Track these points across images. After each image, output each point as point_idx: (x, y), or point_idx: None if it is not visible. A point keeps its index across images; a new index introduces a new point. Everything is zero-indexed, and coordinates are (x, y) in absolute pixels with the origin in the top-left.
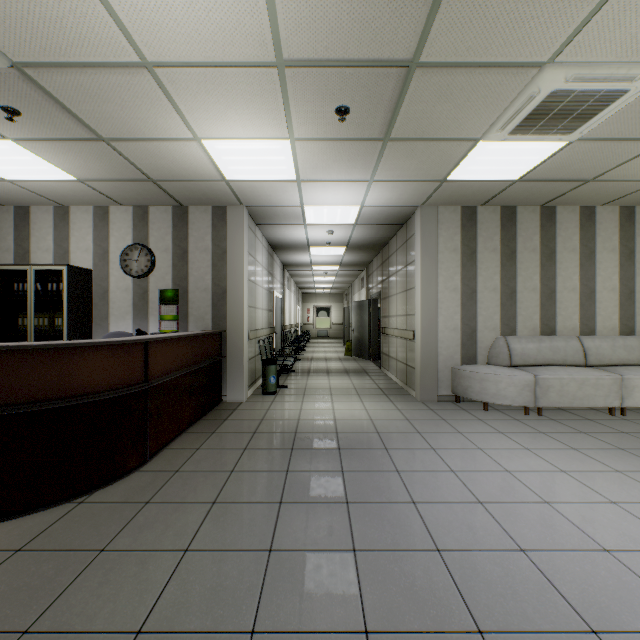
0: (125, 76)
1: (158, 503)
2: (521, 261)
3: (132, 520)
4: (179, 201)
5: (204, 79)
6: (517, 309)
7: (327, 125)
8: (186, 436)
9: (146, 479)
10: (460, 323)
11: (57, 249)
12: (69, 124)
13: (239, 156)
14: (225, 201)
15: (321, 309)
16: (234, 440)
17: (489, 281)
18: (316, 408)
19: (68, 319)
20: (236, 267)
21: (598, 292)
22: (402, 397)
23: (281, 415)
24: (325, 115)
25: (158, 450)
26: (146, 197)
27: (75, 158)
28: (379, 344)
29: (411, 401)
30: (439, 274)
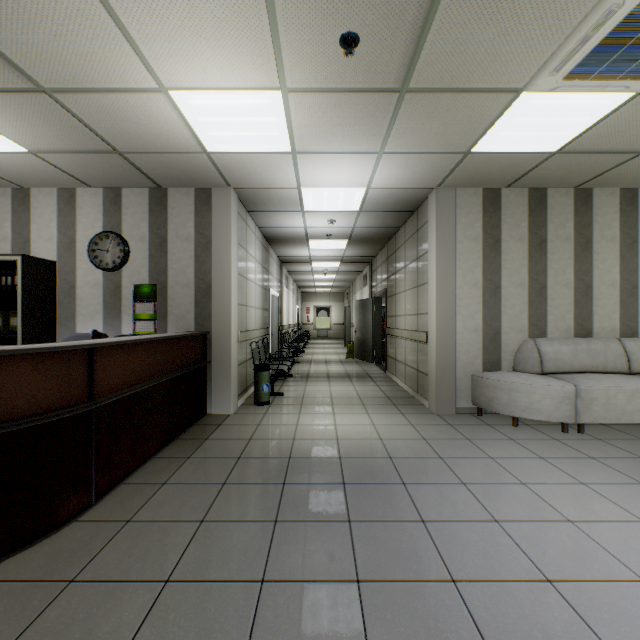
0: None
1: (86, 582)
2: (552, 252)
3: (37, 619)
4: (156, 181)
5: None
6: (547, 307)
7: (328, 66)
8: (153, 463)
9: (83, 536)
10: (482, 323)
11: (16, 238)
12: None
13: (219, 116)
14: (209, 181)
15: (321, 309)
16: (212, 470)
17: (515, 275)
18: (315, 423)
19: (23, 319)
20: (222, 258)
21: None
22: (414, 408)
23: (273, 433)
24: (326, 49)
25: (111, 487)
26: (116, 176)
27: (16, 119)
28: (383, 346)
29: (425, 413)
30: (457, 267)
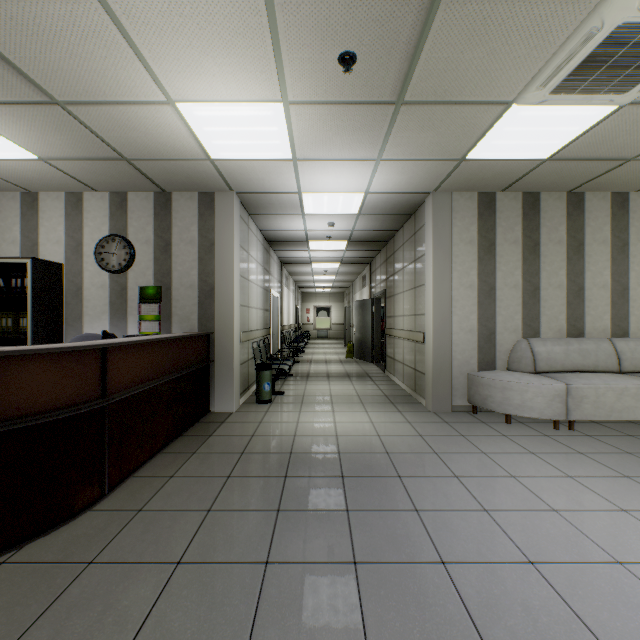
0: (65, 3)
1: (104, 564)
2: (545, 254)
3: (62, 595)
4: (161, 186)
5: (168, 8)
6: (541, 308)
7: (328, 81)
8: (161, 458)
9: (98, 523)
10: (477, 324)
11: (24, 241)
12: (10, 80)
13: (223, 126)
14: (212, 186)
15: (321, 309)
16: (217, 464)
17: (509, 277)
18: (315, 420)
19: (33, 319)
20: (225, 261)
21: (632, 289)
22: (411, 406)
23: (275, 429)
24: (325, 66)
25: (122, 479)
26: (122, 181)
27: (29, 129)
28: (382, 346)
29: (422, 411)
30: (453, 269)
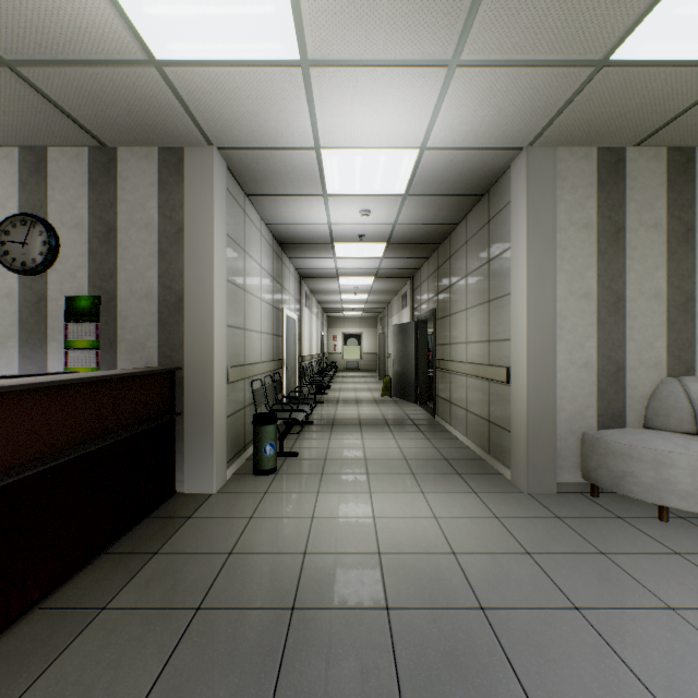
0: None
1: None
2: None
3: None
4: (95, 134)
5: None
6: (696, 330)
7: None
8: (27, 628)
9: None
10: (596, 354)
11: None
12: None
13: None
14: (177, 134)
15: (350, 336)
16: (133, 650)
17: (647, 280)
18: (342, 513)
19: None
20: (200, 255)
21: None
22: (490, 481)
23: (272, 537)
24: None
25: None
26: (27, 121)
27: None
28: (428, 381)
29: (510, 492)
30: (559, 268)
